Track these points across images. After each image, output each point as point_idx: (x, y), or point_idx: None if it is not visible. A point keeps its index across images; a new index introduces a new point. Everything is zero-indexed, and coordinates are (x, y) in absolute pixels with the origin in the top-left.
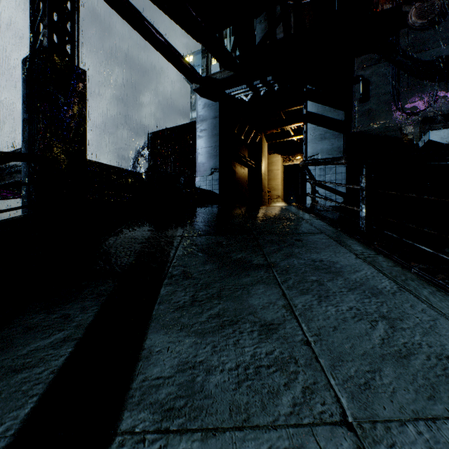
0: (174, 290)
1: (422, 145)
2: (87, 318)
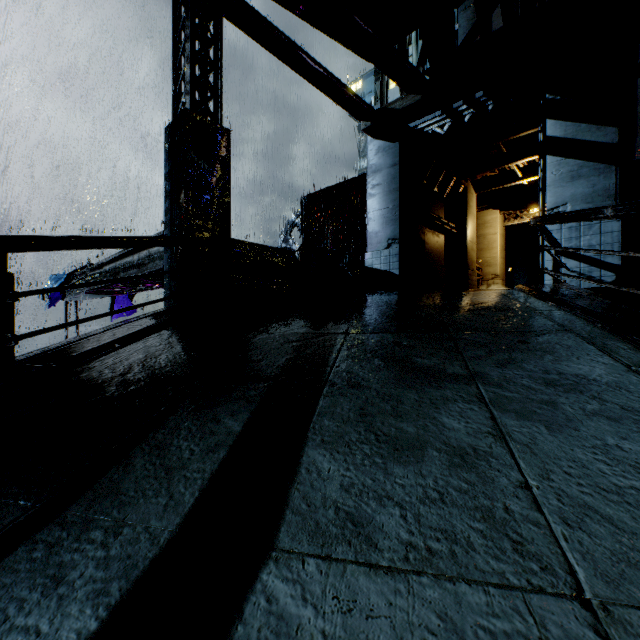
0: (336, 400)
1: None
2: (237, 425)
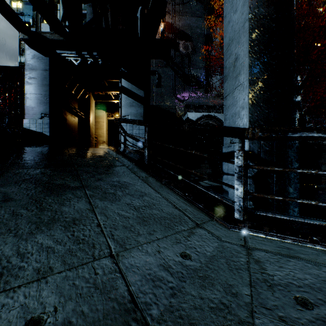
0: None
1: (185, 119)
2: None
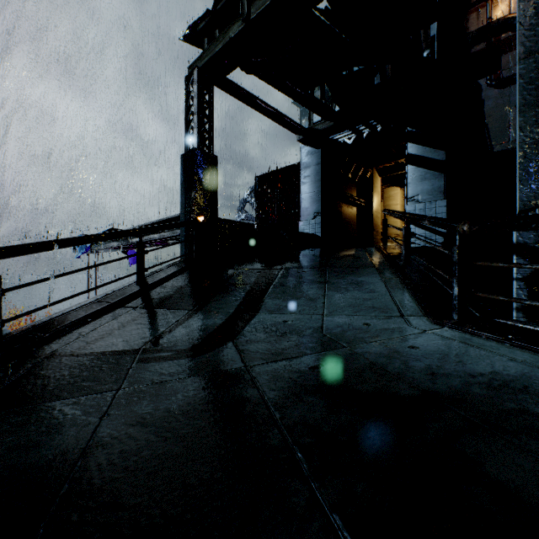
0: (275, 289)
1: None
2: (242, 296)
